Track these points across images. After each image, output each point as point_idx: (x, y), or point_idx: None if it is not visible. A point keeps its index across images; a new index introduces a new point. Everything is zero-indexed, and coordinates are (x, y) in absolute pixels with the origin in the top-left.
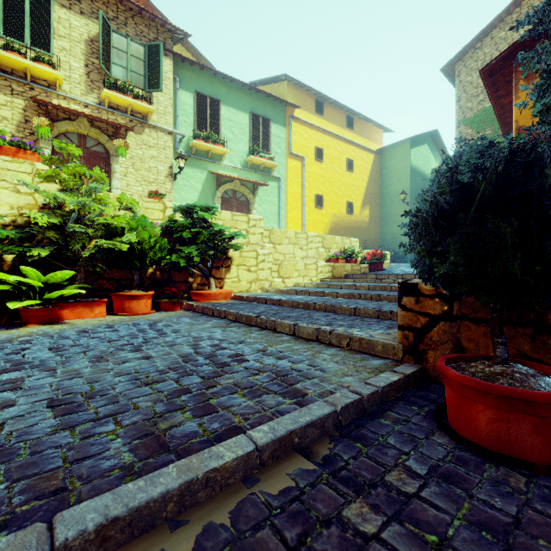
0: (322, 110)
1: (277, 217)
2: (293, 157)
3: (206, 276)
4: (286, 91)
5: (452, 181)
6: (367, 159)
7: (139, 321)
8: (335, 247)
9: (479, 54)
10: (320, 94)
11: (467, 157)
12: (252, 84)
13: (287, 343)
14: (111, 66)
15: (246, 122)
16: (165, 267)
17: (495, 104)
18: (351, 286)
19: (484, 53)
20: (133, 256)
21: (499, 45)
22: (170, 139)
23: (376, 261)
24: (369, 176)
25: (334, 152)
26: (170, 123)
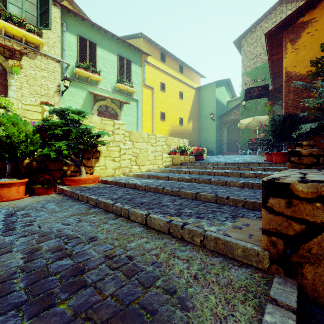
0: (164, 59)
1: (136, 125)
2: (146, 87)
3: (77, 165)
4: (142, 44)
5: None
6: (191, 92)
7: (0, 209)
8: (174, 145)
9: (254, 35)
10: (163, 49)
11: None
12: None
13: (139, 238)
14: (7, 4)
15: (115, 61)
16: (37, 158)
17: (270, 59)
18: (186, 171)
19: (256, 35)
20: (1, 148)
21: (265, 31)
22: (58, 65)
23: (199, 154)
24: (192, 103)
25: (172, 86)
26: (58, 54)
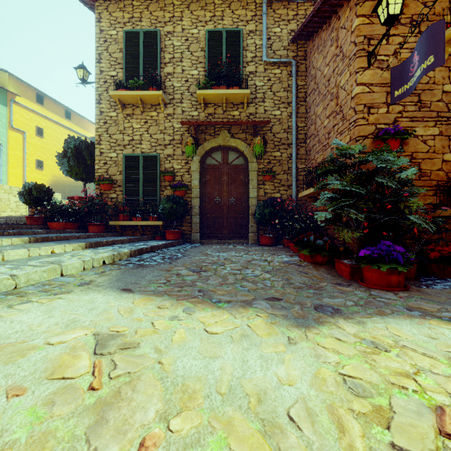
0: (43, 102)
1: None
2: (14, 130)
3: None
4: (7, 80)
5: (25, 187)
6: None
7: None
8: None
9: None
10: (40, 91)
11: (28, 184)
12: None
13: None
14: None
15: None
16: None
17: None
18: None
19: None
20: None
21: None
22: None
23: None
24: None
25: (54, 133)
26: None
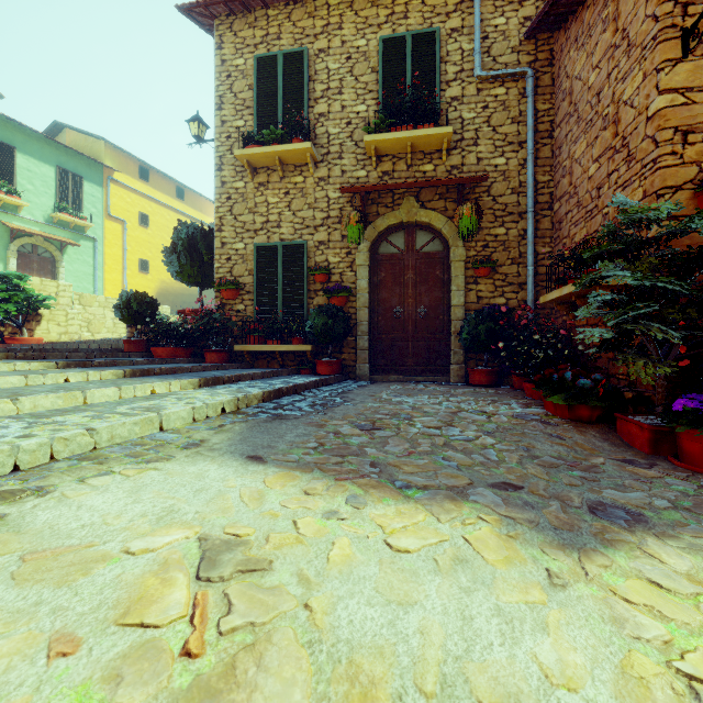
0: (148, 177)
1: (92, 278)
2: (112, 219)
3: (19, 327)
4: (103, 151)
5: (122, 298)
6: None
7: None
8: None
9: None
10: (145, 163)
11: (125, 294)
12: (59, 124)
13: None
14: None
15: (52, 176)
16: None
17: None
18: None
19: None
20: None
21: None
22: None
23: None
24: None
25: (162, 220)
26: None
